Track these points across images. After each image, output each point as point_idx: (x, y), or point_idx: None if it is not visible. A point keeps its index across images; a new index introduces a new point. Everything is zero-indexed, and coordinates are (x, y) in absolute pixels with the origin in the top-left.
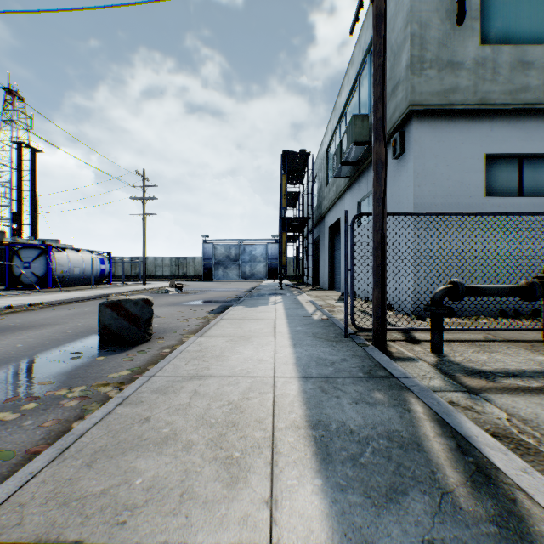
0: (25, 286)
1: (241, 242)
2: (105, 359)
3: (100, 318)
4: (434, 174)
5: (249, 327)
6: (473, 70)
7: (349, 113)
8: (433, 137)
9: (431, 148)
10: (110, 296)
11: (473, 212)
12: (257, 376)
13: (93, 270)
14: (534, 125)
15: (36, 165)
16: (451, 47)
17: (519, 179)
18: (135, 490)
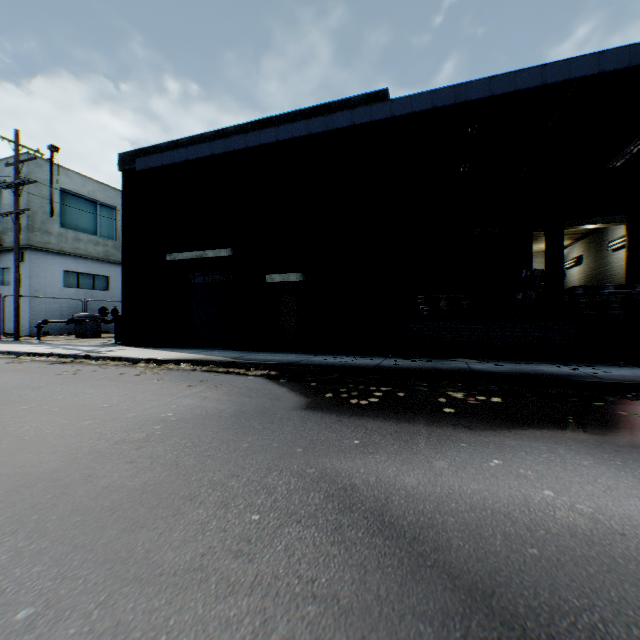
0: None
1: None
2: None
3: None
4: (41, 275)
5: None
6: (59, 237)
7: None
8: (41, 259)
9: (40, 264)
10: None
11: (55, 297)
12: None
13: None
14: (84, 262)
15: None
16: (49, 225)
17: (79, 281)
18: None
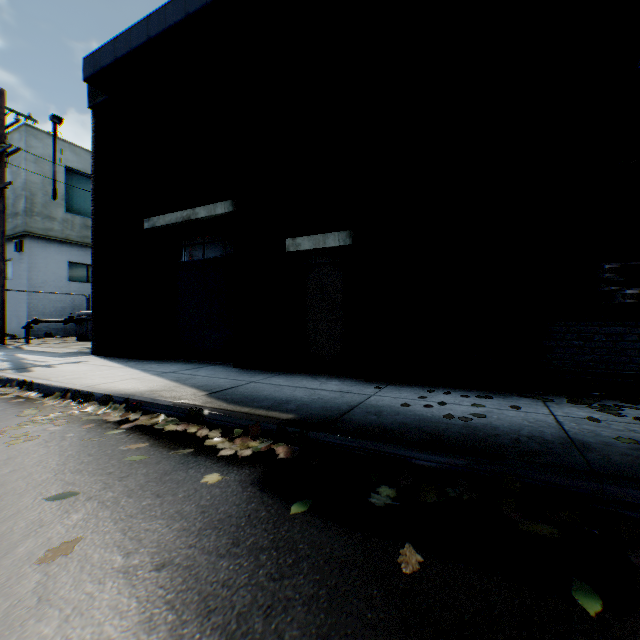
0: None
1: None
2: None
3: None
4: (42, 267)
5: None
6: (63, 223)
7: None
8: (42, 249)
9: (40, 254)
10: None
11: (51, 292)
12: None
13: None
14: None
15: None
16: (51, 209)
17: (89, 275)
18: None
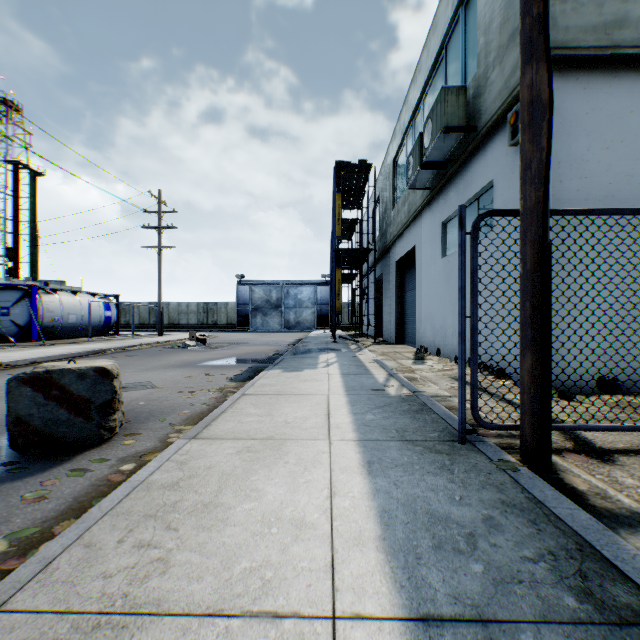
0: (4, 339)
1: (284, 284)
2: None
3: (10, 404)
4: (585, 162)
5: (285, 414)
6: None
7: (429, 102)
8: (584, 102)
9: (580, 120)
10: (106, 352)
11: None
12: (285, 614)
13: (90, 318)
14: None
15: (36, 190)
16: None
17: None
18: None
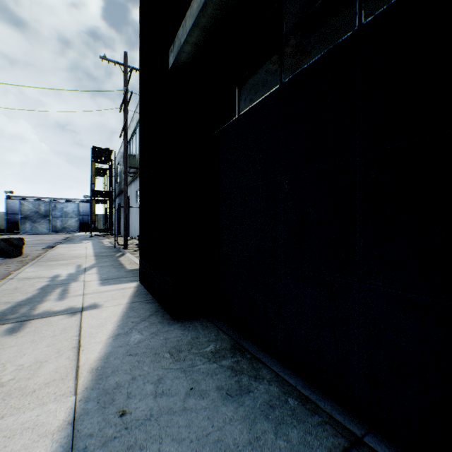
0: None
1: (53, 200)
2: (11, 259)
3: None
4: None
5: (75, 248)
6: None
7: (133, 141)
8: None
9: None
10: None
11: None
12: (81, 253)
13: None
14: None
15: None
16: None
17: None
18: (62, 259)
